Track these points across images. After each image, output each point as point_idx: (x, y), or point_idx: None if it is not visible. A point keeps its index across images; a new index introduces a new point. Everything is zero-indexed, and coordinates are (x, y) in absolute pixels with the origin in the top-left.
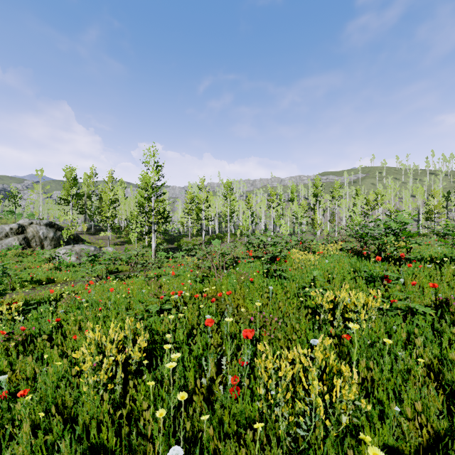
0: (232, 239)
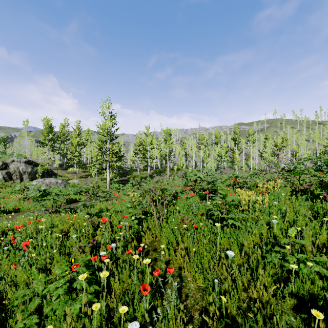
0: (171, 173)
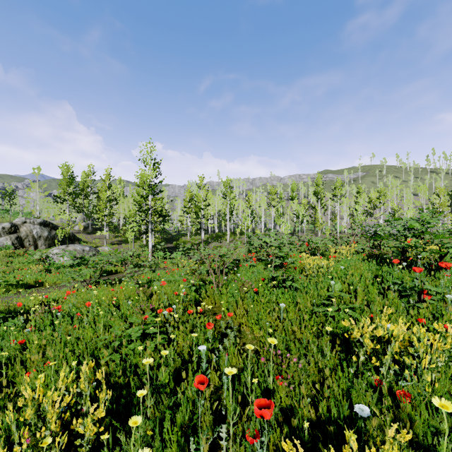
0: (232, 238)
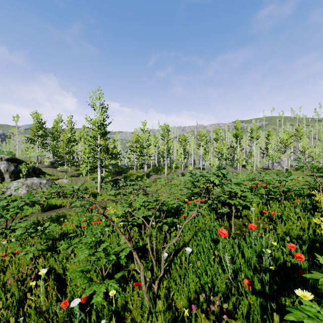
0: (169, 171)
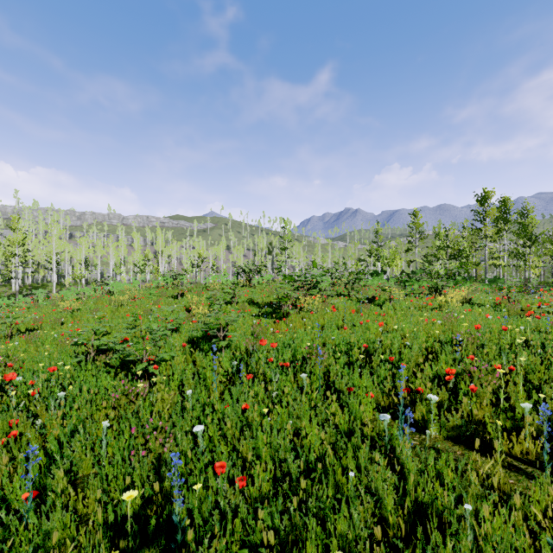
0: (58, 289)
